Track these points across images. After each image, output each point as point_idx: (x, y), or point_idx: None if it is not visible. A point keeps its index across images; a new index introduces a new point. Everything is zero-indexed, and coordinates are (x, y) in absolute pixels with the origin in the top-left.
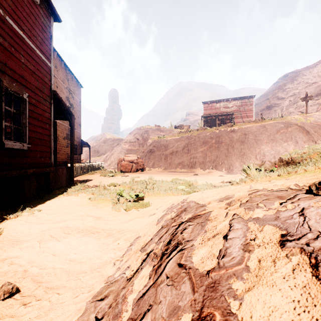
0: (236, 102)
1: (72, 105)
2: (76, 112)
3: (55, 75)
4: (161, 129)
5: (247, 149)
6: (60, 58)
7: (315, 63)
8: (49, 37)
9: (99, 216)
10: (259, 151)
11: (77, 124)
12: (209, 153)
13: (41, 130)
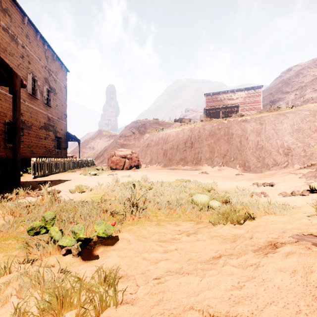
0: (242, 93)
1: (53, 90)
2: (60, 99)
3: (26, 47)
4: (160, 122)
5: (265, 141)
6: (34, 28)
7: None
8: None
9: None
10: (281, 144)
11: (61, 113)
12: (218, 147)
13: None
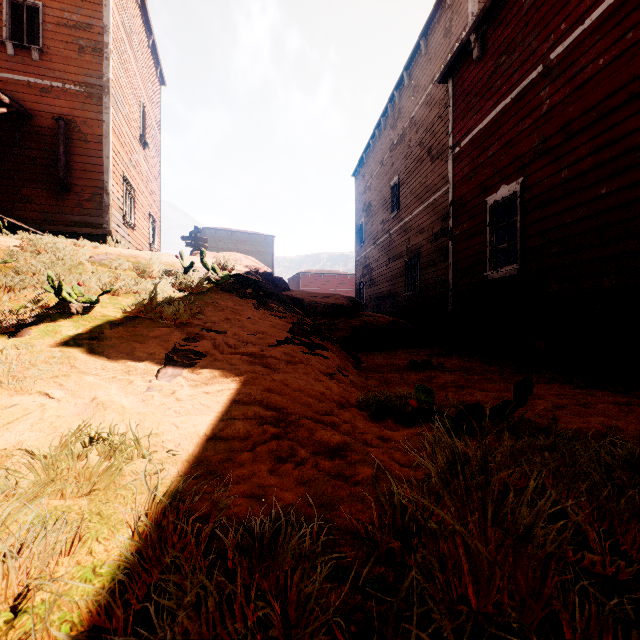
0: None
1: None
2: None
3: None
4: None
5: None
6: None
7: None
8: None
9: None
10: None
11: None
12: None
13: None
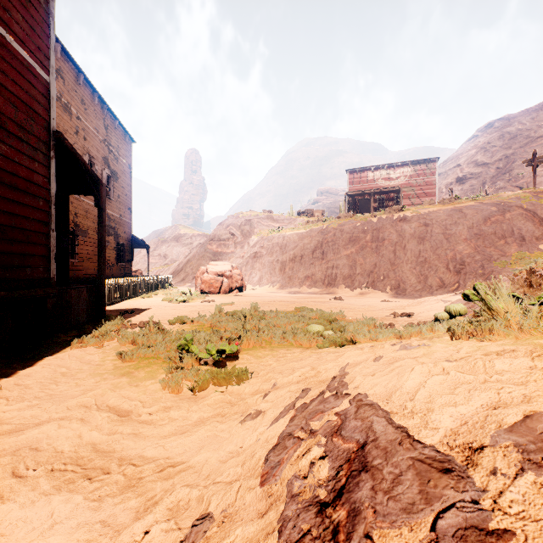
0: (406, 170)
1: (115, 173)
2: (123, 186)
3: (81, 118)
4: (275, 216)
5: (430, 252)
6: (91, 87)
7: (540, 103)
8: (46, 22)
9: (128, 408)
10: (452, 256)
11: (124, 207)
12: (361, 259)
13: (24, 210)
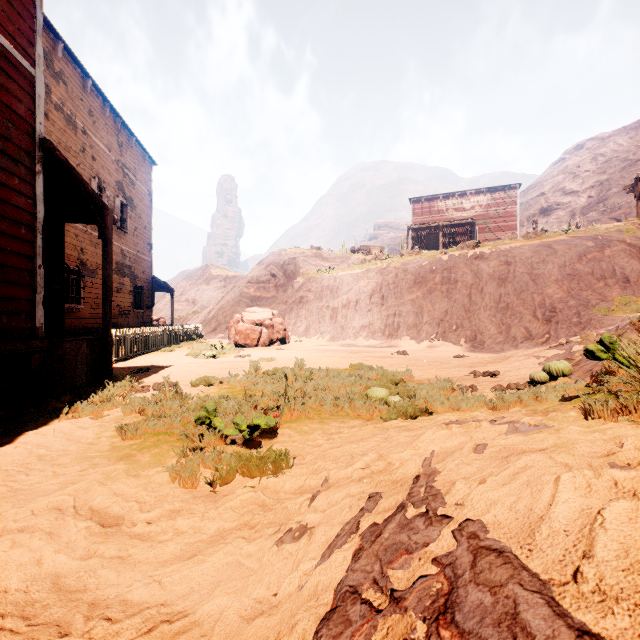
0: (481, 198)
1: (131, 201)
2: (142, 217)
3: (88, 132)
4: (324, 254)
5: (513, 296)
6: (101, 96)
7: None
8: None
9: (118, 512)
10: (540, 301)
11: (143, 243)
12: (429, 305)
13: None
